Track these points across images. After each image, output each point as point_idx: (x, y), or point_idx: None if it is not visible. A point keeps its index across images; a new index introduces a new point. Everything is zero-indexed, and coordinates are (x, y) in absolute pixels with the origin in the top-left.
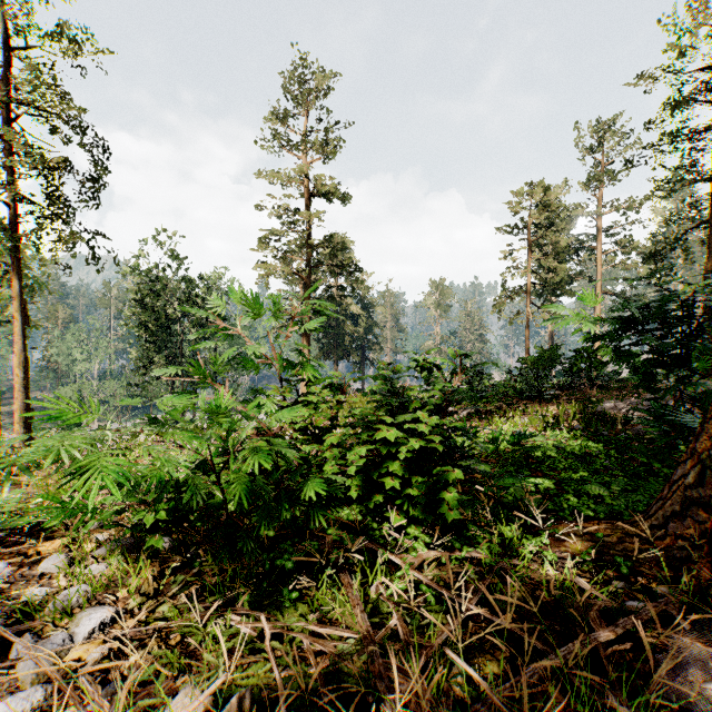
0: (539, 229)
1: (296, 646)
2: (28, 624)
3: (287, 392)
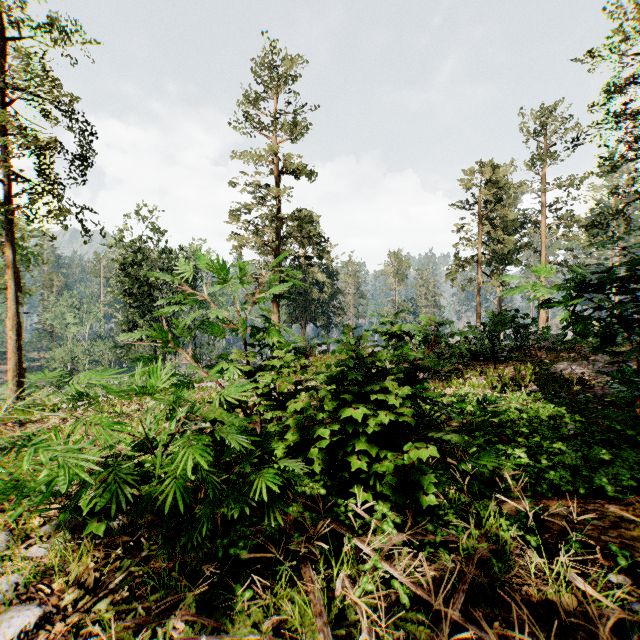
0: (489, 204)
1: None
2: None
3: (250, 356)
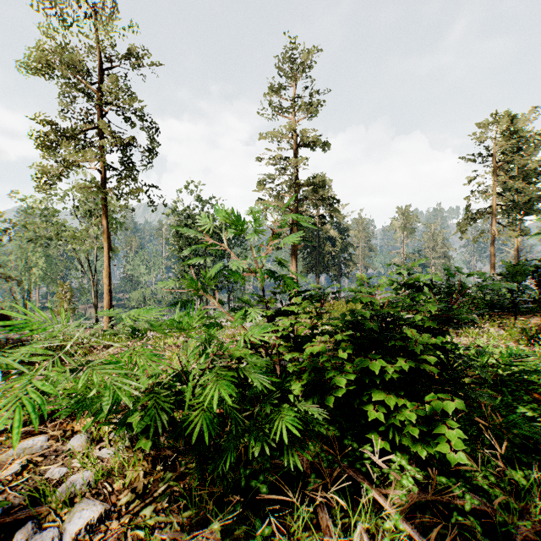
0: (505, 155)
1: None
2: (36, 508)
3: (271, 302)
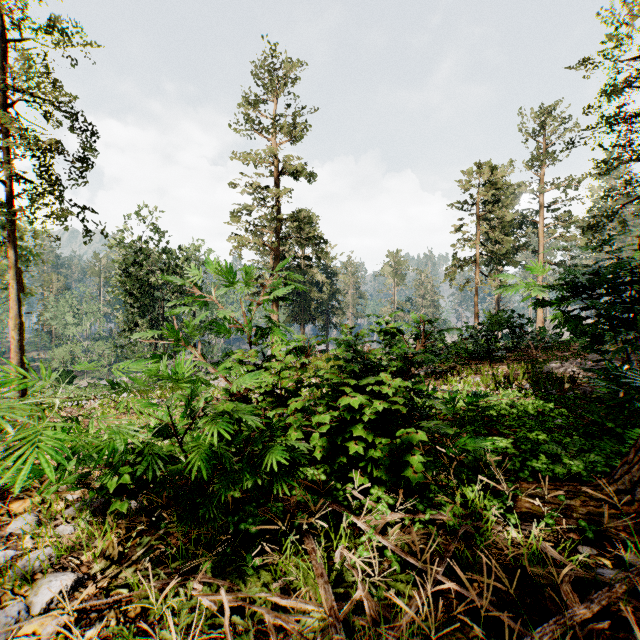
0: (487, 205)
1: (258, 619)
2: None
3: (254, 354)
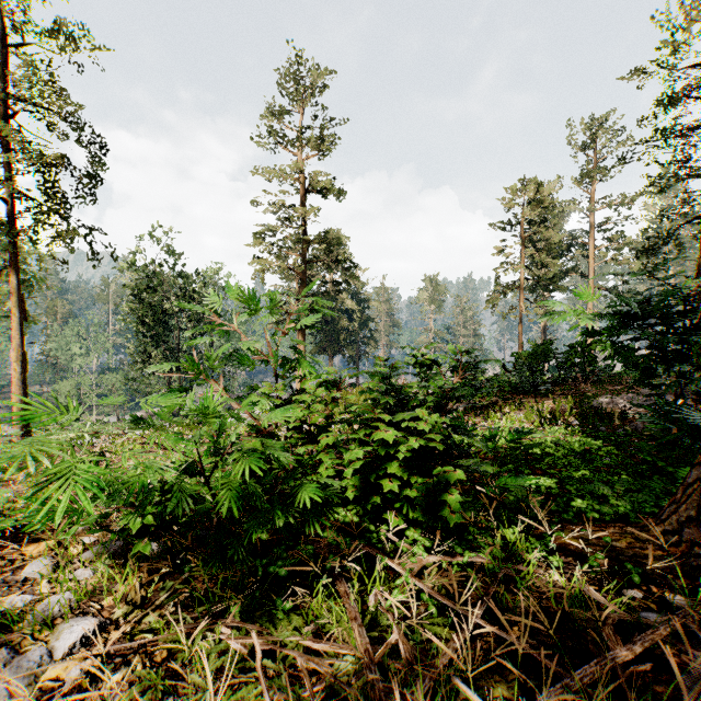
0: (532, 225)
1: (290, 663)
2: (6, 637)
3: (282, 388)
